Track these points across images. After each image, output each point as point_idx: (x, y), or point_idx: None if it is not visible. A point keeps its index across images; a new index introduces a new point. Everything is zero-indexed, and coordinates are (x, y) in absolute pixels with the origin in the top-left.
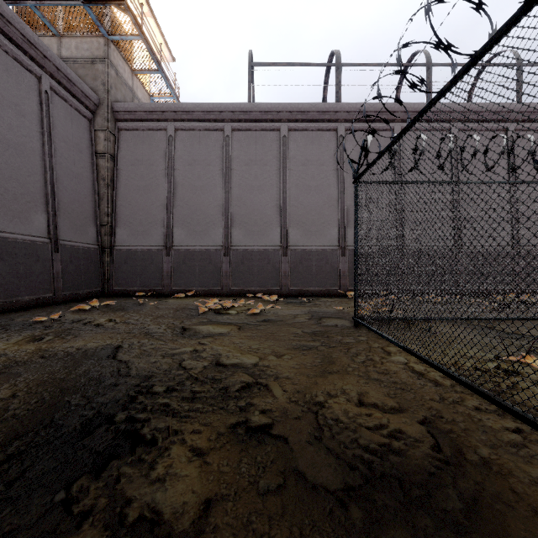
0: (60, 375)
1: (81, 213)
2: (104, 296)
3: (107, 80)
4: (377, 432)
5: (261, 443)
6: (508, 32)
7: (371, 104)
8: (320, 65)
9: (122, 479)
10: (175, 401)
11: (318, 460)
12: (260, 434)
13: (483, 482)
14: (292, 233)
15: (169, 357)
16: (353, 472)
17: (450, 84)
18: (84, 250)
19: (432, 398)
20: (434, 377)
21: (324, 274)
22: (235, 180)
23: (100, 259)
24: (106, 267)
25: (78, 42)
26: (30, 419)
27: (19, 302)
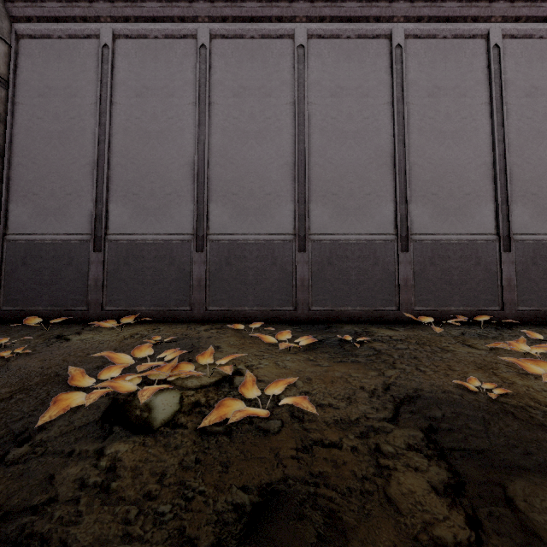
0: None
1: None
2: None
3: None
4: None
5: None
6: None
7: None
8: None
9: None
10: None
11: None
12: None
13: None
14: (314, 211)
15: None
16: None
17: None
18: None
19: None
20: None
21: (370, 283)
22: (217, 121)
23: None
24: None
25: None
26: None
27: None
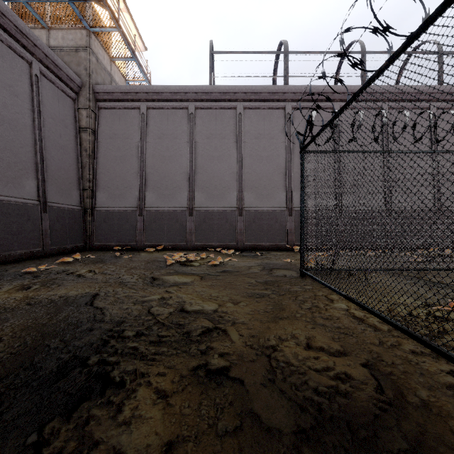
0: (42, 320)
1: (67, 179)
2: (86, 250)
3: (88, 65)
4: (325, 374)
5: (219, 385)
6: (443, 13)
7: (314, 86)
8: (271, 53)
9: (91, 421)
10: (143, 345)
11: (271, 402)
12: (218, 376)
13: (425, 425)
14: (246, 196)
15: (139, 304)
16: (304, 414)
17: (388, 62)
18: (69, 210)
19: (372, 342)
20: (372, 323)
21: (273, 231)
22: (198, 151)
23: (83, 218)
24: (88, 225)
25: (64, 33)
26: (12, 362)
27: (13, 255)
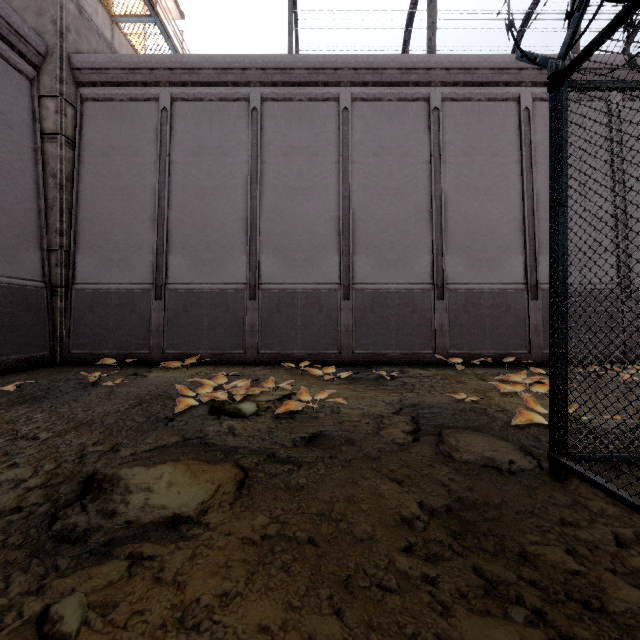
0: None
1: (8, 227)
2: (55, 364)
3: (59, 16)
4: None
5: None
6: None
7: (485, 56)
8: None
9: None
10: None
11: None
12: None
13: None
14: (357, 263)
15: None
16: None
17: None
18: (12, 288)
19: None
20: None
21: (409, 329)
22: (267, 179)
23: (47, 304)
24: (58, 318)
25: None
26: None
27: None
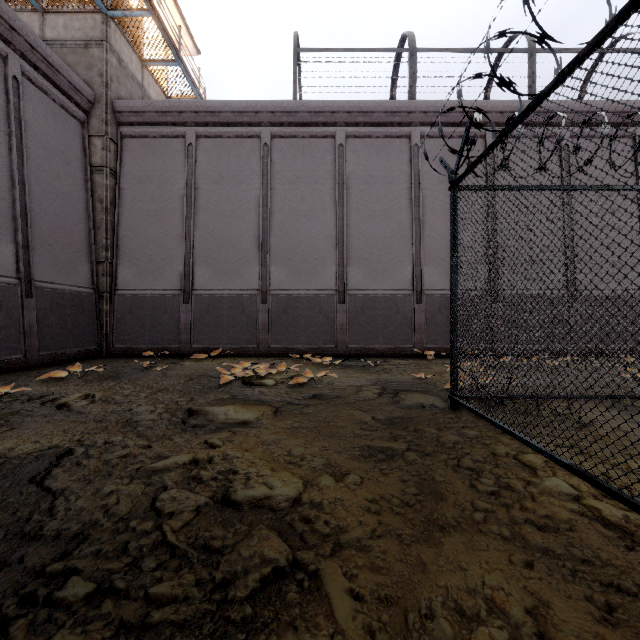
0: None
1: (69, 245)
2: (102, 356)
3: (105, 69)
4: None
5: None
6: None
7: (456, 102)
8: (388, 50)
9: None
10: None
11: None
12: None
13: None
14: (351, 272)
15: (140, 482)
16: None
17: None
18: (72, 294)
19: None
20: None
21: (393, 327)
22: (276, 203)
23: (96, 307)
24: (104, 318)
25: (67, 19)
26: None
27: None
